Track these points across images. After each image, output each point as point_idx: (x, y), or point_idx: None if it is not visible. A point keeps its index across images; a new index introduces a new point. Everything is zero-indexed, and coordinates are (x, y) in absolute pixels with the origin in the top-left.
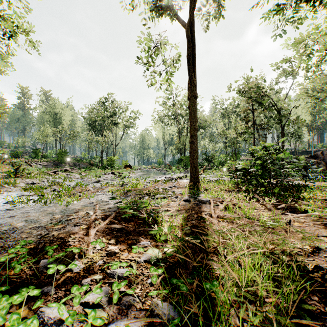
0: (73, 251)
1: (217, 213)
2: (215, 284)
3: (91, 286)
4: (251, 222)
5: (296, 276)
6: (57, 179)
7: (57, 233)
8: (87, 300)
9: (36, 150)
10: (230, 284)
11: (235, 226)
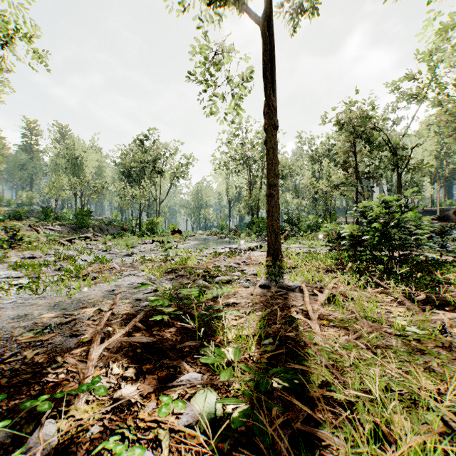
0: (37, 408)
1: (317, 311)
2: None
3: None
4: (378, 327)
5: None
6: (71, 251)
7: (33, 352)
8: None
9: (47, 209)
10: None
11: (352, 336)
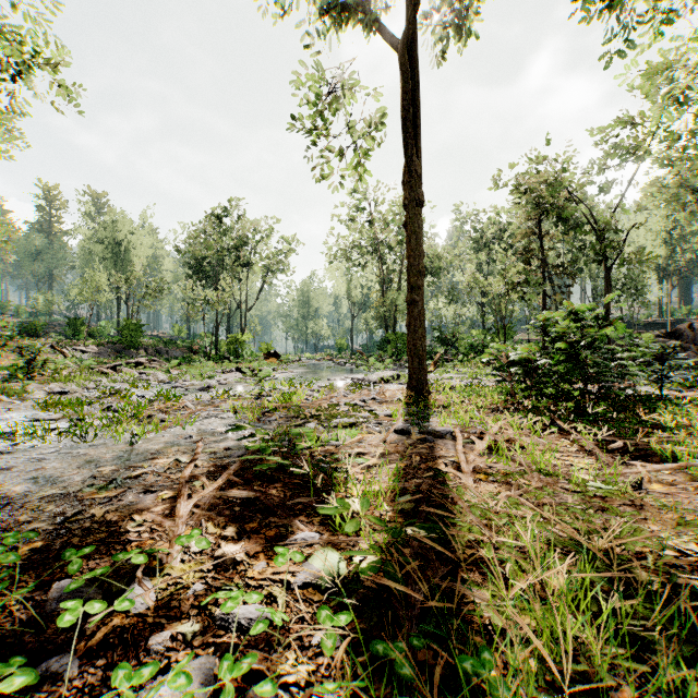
0: (131, 560)
1: (472, 462)
2: (486, 659)
3: (170, 653)
4: (552, 482)
5: (683, 627)
6: (118, 383)
7: (102, 510)
8: (157, 697)
9: (75, 320)
10: (525, 659)
11: (516, 492)
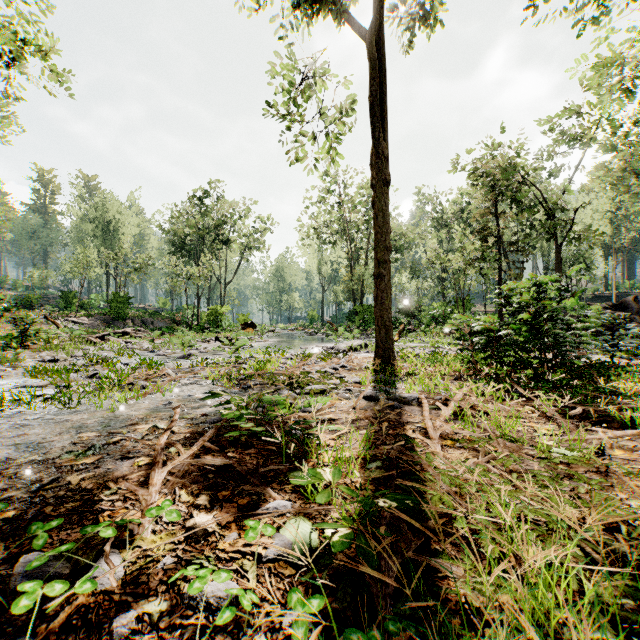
0: (99, 533)
1: (439, 429)
2: None
3: (135, 636)
4: (517, 448)
5: None
6: (105, 352)
7: (78, 477)
8: None
9: (68, 294)
10: None
11: (483, 459)
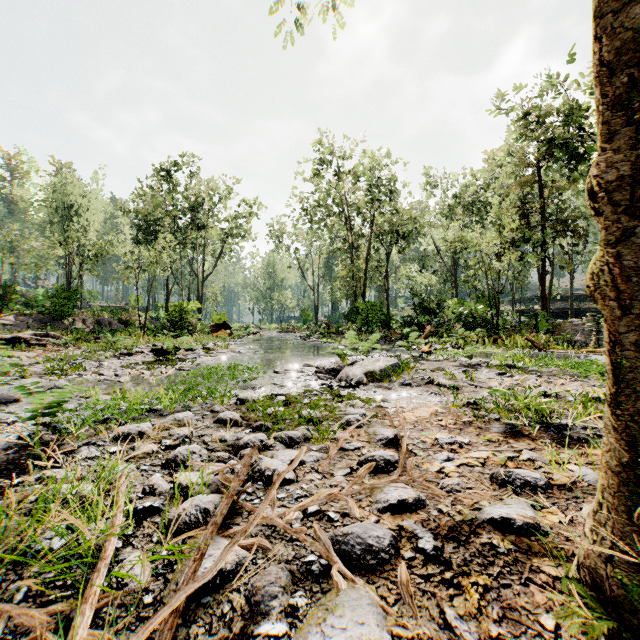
0: None
1: None
2: None
3: None
4: None
5: None
6: None
7: None
8: None
9: (7, 288)
10: None
11: None
